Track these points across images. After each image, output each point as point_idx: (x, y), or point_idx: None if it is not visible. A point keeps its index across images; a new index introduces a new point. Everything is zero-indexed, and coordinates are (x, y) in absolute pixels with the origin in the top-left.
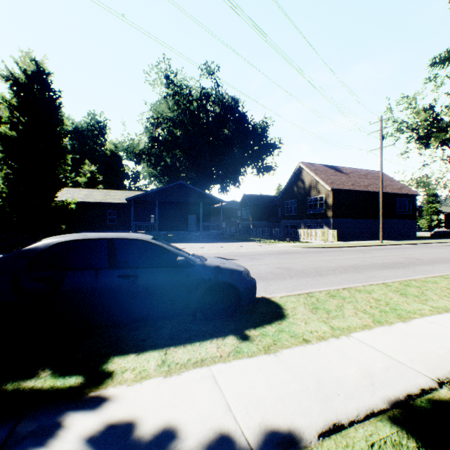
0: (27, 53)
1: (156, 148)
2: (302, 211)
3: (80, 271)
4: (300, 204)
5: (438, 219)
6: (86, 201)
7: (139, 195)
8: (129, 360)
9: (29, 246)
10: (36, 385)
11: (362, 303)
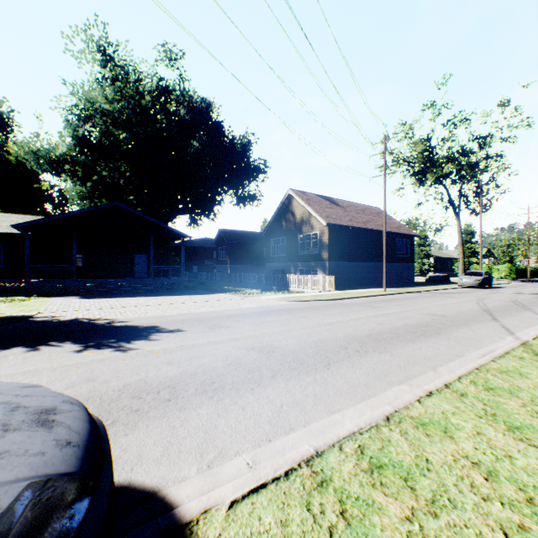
0: None
1: (87, 156)
2: (293, 251)
3: None
4: (290, 243)
5: (428, 263)
6: None
7: (39, 221)
8: None
9: None
10: None
11: (469, 506)
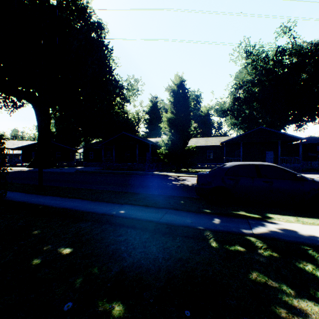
0: (177, 75)
1: (237, 105)
2: None
3: (245, 177)
4: None
5: None
6: (196, 145)
7: (229, 140)
8: (277, 216)
9: (223, 166)
10: (243, 214)
11: None
